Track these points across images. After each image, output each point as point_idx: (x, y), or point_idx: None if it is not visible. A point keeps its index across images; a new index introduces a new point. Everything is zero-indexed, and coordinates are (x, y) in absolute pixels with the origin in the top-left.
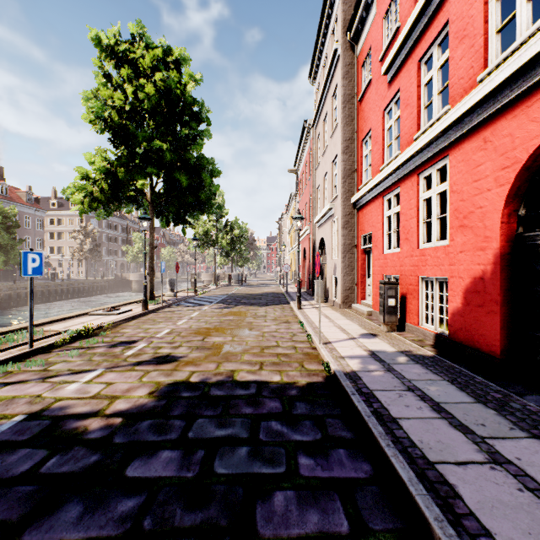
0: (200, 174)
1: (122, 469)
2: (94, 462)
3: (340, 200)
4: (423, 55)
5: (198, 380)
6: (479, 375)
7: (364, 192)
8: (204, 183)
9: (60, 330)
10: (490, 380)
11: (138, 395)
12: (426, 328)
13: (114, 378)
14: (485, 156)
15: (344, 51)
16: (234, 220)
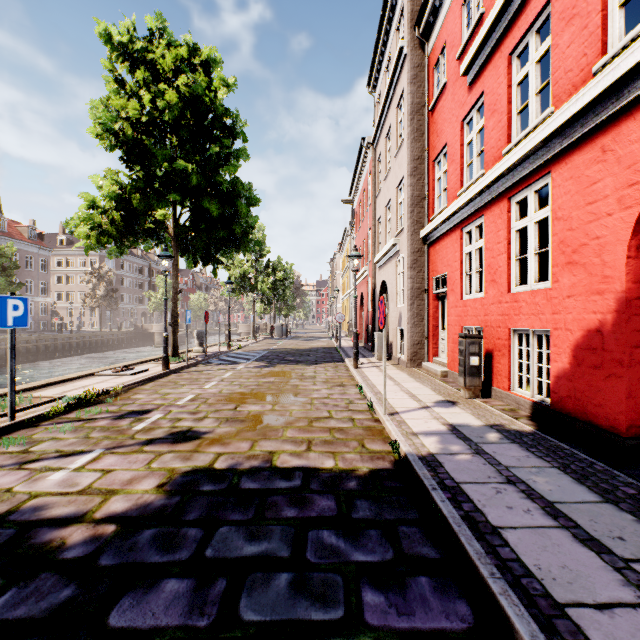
0: (234, 202)
1: (104, 613)
2: (65, 600)
3: (407, 234)
4: (515, 46)
5: (225, 466)
6: (599, 459)
7: (438, 223)
8: (239, 213)
9: (54, 396)
10: (615, 467)
11: (143, 489)
12: (520, 394)
13: (114, 463)
14: (604, 170)
15: (412, 50)
16: (277, 260)
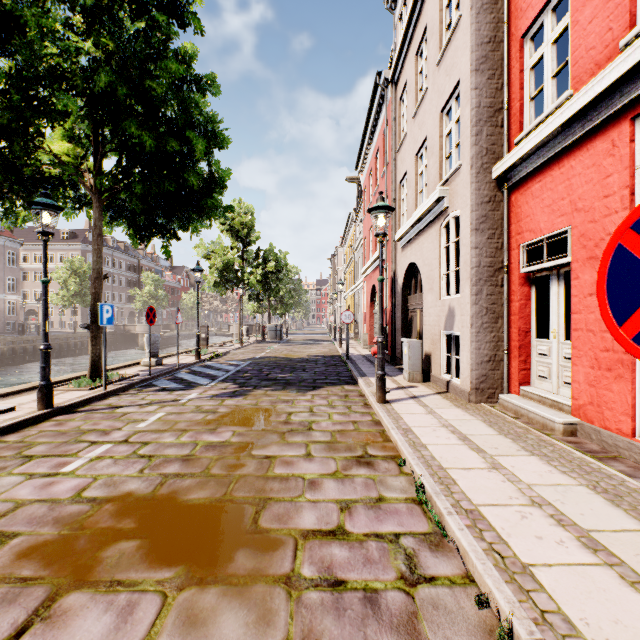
0: (186, 136)
1: None
2: None
3: (469, 171)
4: None
5: None
6: None
7: (553, 129)
8: (193, 152)
9: None
10: None
11: None
12: None
13: None
14: None
15: None
16: (269, 248)
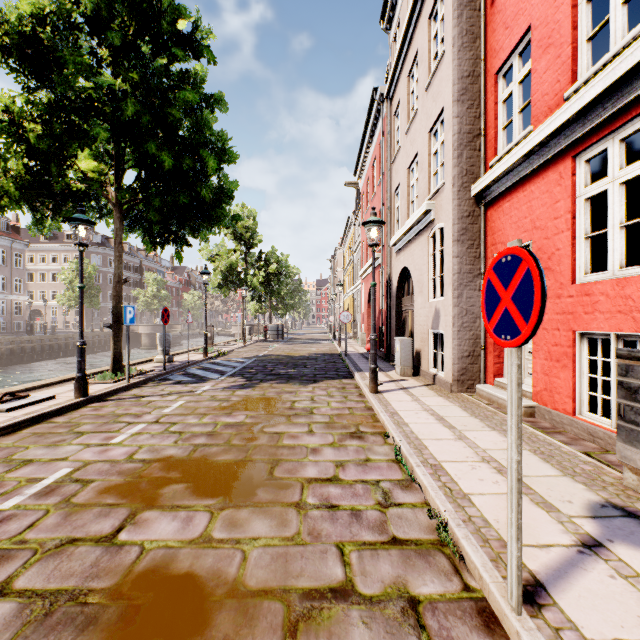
0: (199, 154)
1: None
2: None
3: (451, 189)
4: None
5: None
6: None
7: (516, 159)
8: (206, 169)
9: None
10: None
11: None
12: None
13: None
14: None
15: None
16: (271, 251)
